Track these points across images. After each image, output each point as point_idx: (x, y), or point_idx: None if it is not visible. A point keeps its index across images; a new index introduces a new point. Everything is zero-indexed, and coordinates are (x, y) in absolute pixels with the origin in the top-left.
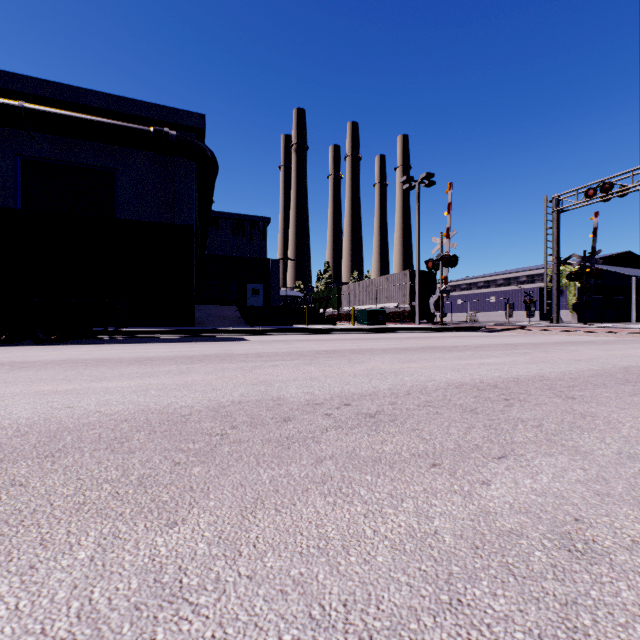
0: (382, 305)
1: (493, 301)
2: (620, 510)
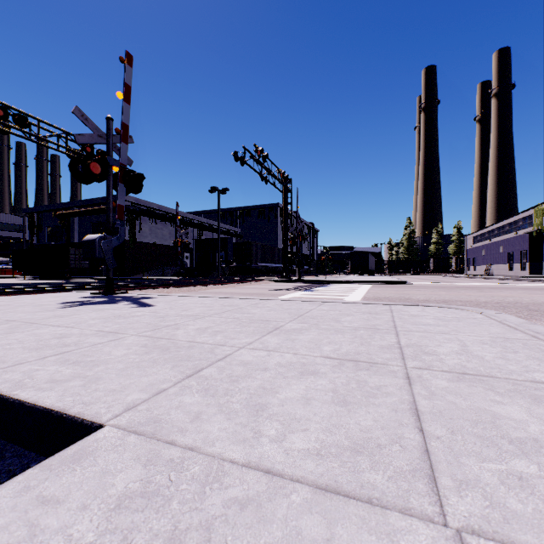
0: None
1: (501, 251)
2: None
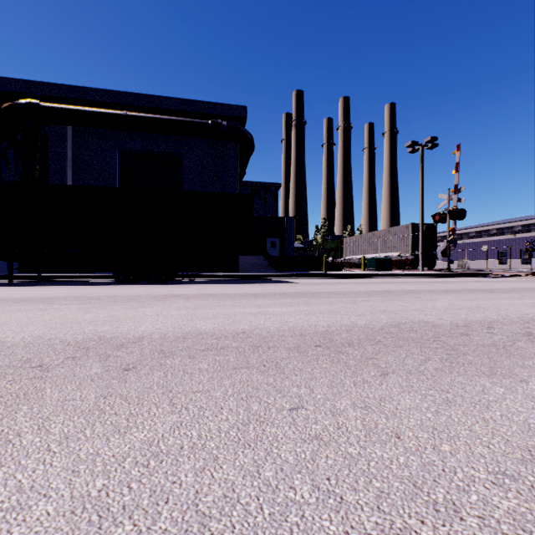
0: (384, 254)
1: (485, 250)
2: None
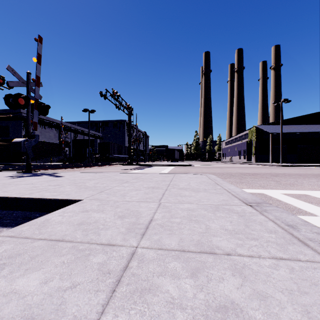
0: None
1: (236, 150)
2: None
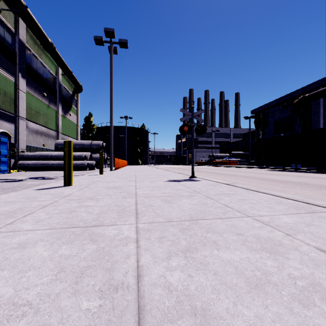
0: None
1: None
2: (283, 186)
